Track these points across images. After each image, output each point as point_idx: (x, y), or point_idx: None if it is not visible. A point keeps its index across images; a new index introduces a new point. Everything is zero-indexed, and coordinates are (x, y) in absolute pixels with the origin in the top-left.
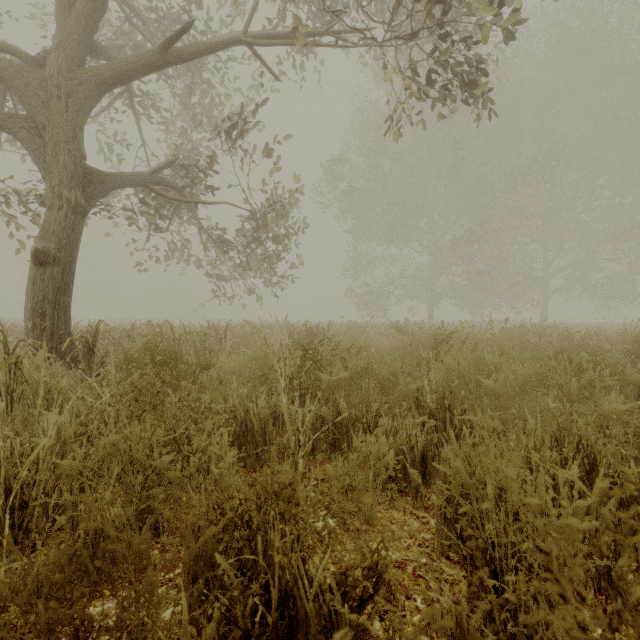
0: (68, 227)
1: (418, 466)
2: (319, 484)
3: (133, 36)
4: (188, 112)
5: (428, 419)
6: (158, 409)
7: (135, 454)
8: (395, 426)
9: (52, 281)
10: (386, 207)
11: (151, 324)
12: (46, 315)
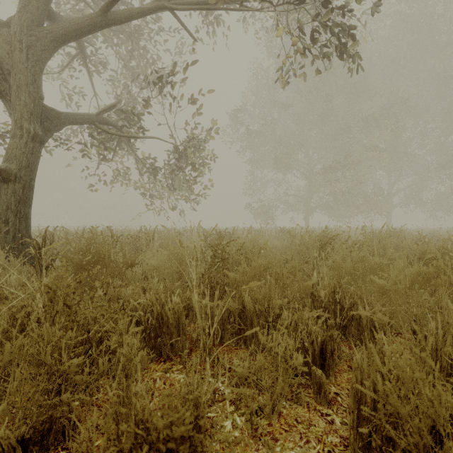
0: (28, 152)
1: (317, 358)
2: (226, 374)
3: (86, 12)
4: (129, 71)
5: (323, 313)
6: (72, 310)
7: (42, 358)
8: (295, 320)
9: (14, 195)
10: (274, 145)
11: (93, 229)
12: (9, 222)
